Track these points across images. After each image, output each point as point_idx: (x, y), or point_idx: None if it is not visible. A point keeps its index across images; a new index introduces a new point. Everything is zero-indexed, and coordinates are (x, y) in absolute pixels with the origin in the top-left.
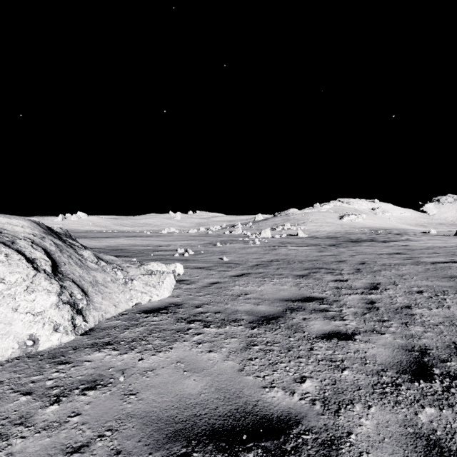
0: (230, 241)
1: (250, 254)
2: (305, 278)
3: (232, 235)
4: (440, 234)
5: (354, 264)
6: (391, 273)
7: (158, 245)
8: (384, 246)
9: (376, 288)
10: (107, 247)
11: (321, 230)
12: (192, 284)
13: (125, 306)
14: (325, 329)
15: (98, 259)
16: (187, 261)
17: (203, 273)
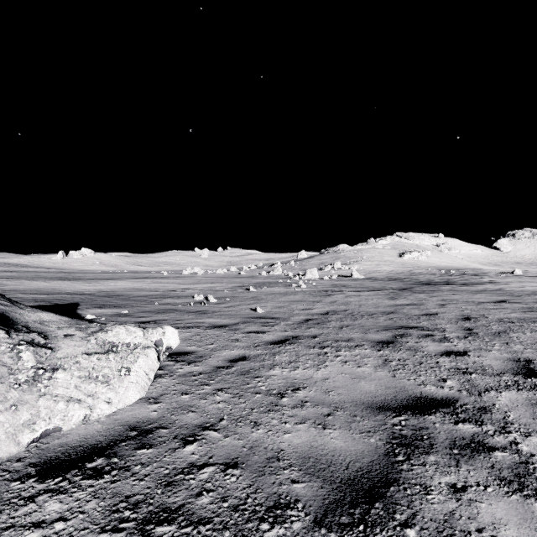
0: (267, 284)
1: (295, 302)
2: (393, 347)
3: (270, 276)
4: (528, 275)
5: (455, 320)
6: (530, 338)
7: (171, 290)
8: (473, 291)
9: (533, 371)
10: (99, 292)
11: (379, 271)
12: (197, 363)
13: (2, 449)
14: None
15: None
16: (203, 314)
17: (223, 336)
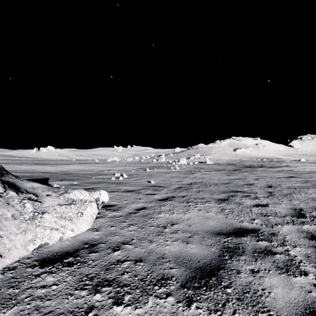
0: (156, 167)
1: (173, 178)
2: (227, 202)
3: (158, 162)
4: (308, 162)
5: (263, 187)
6: (303, 197)
7: (101, 170)
8: (275, 171)
9: (303, 215)
10: (59, 172)
11: (222, 159)
12: (118, 210)
13: (20, 253)
14: (294, 300)
15: (6, 189)
16: (120, 184)
17: (132, 196)
